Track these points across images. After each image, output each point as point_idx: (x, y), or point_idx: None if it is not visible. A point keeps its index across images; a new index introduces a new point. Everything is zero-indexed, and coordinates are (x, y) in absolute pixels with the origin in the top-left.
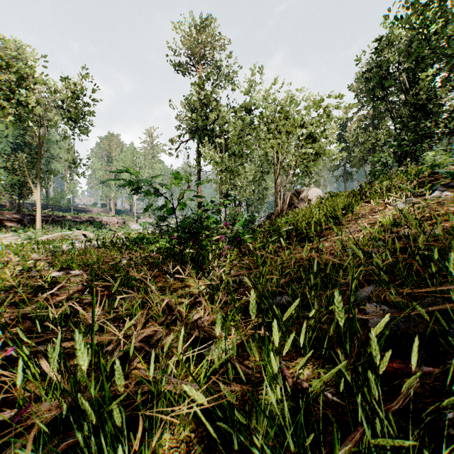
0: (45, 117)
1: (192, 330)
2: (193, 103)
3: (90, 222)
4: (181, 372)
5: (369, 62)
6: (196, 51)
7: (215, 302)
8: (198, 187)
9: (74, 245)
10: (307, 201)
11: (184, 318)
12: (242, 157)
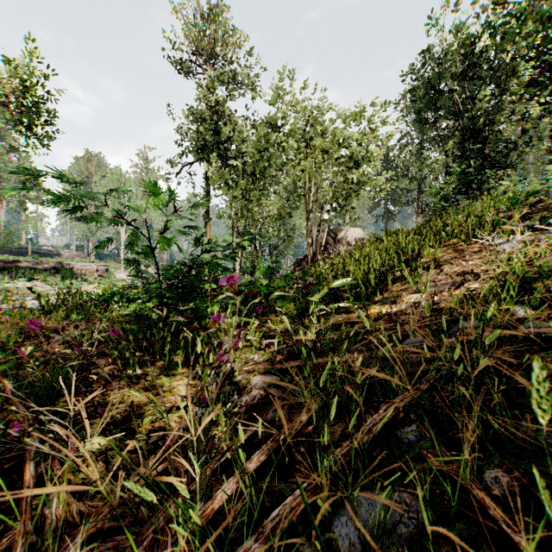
0: None
1: None
2: (199, 114)
3: (56, 269)
4: None
5: (417, 78)
6: (204, 45)
7: None
8: (206, 224)
9: None
10: (346, 243)
11: None
12: (264, 179)
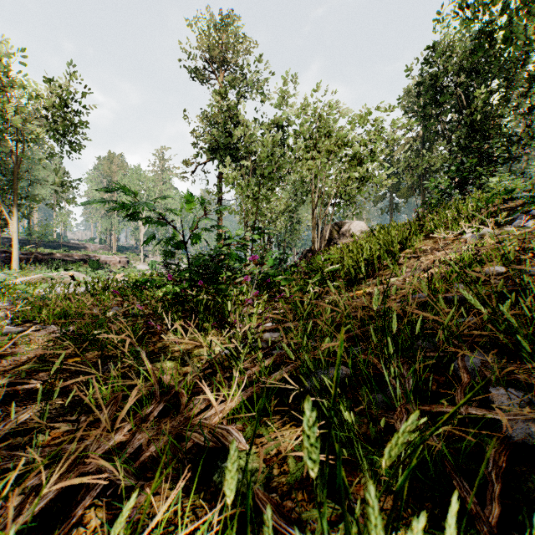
0: (25, 129)
1: (194, 433)
2: (212, 117)
3: (84, 261)
4: (165, 530)
5: (420, 75)
6: (217, 54)
7: (234, 379)
8: (219, 219)
9: (53, 289)
10: (349, 236)
11: (183, 408)
12: (272, 180)
